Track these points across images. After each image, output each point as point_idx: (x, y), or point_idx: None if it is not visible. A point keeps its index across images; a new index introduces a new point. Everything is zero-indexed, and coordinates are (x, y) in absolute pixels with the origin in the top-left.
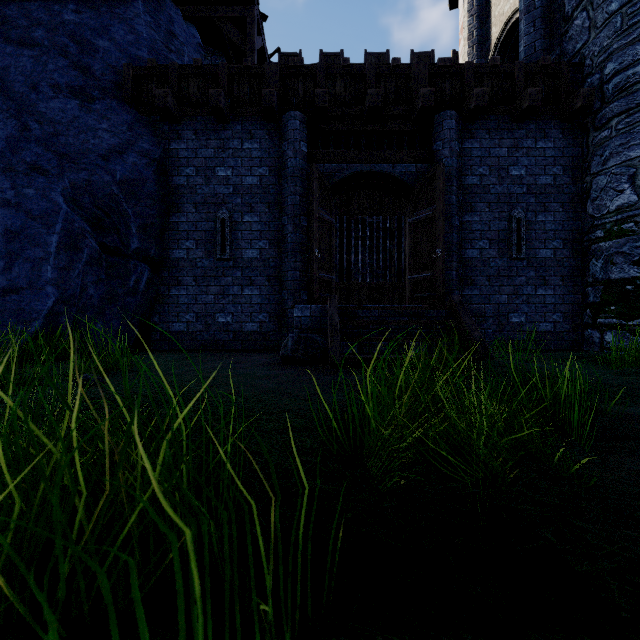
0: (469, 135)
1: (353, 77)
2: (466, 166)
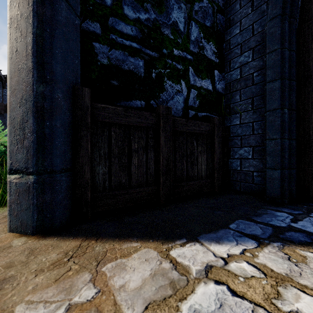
0: None
1: None
2: None
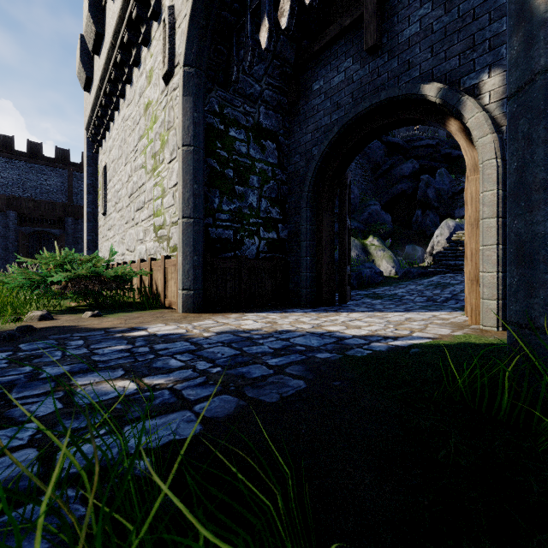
0: (77, 223)
1: (36, 203)
2: (76, 232)
